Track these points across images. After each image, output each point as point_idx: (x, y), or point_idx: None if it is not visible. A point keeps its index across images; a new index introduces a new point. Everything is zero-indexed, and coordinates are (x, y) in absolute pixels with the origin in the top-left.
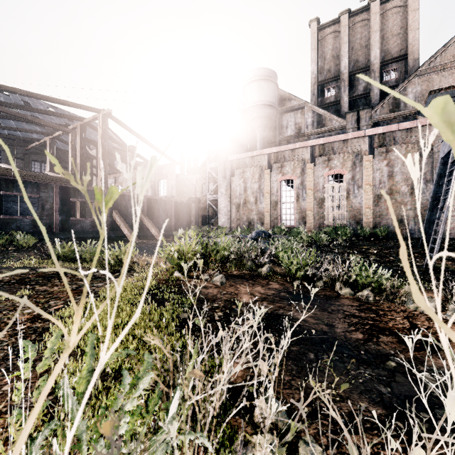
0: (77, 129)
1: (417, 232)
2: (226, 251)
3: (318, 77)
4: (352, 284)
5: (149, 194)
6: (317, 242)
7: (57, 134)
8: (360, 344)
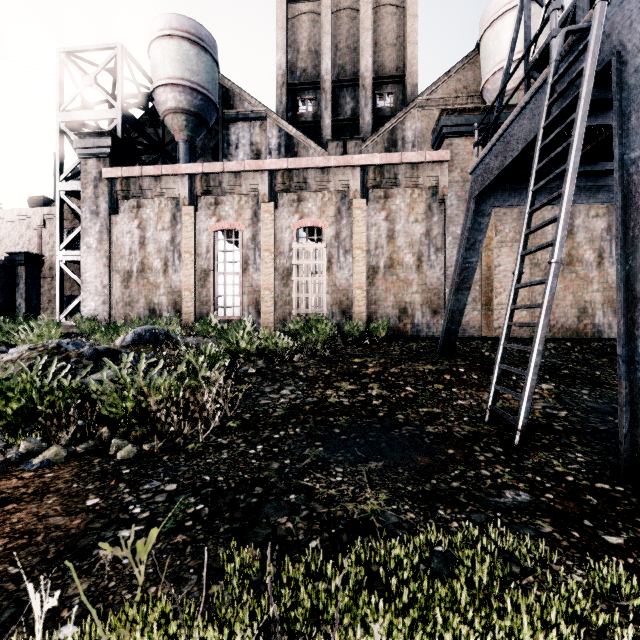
0: None
1: (426, 329)
2: None
3: (288, 77)
4: None
5: None
6: (271, 351)
7: None
8: None
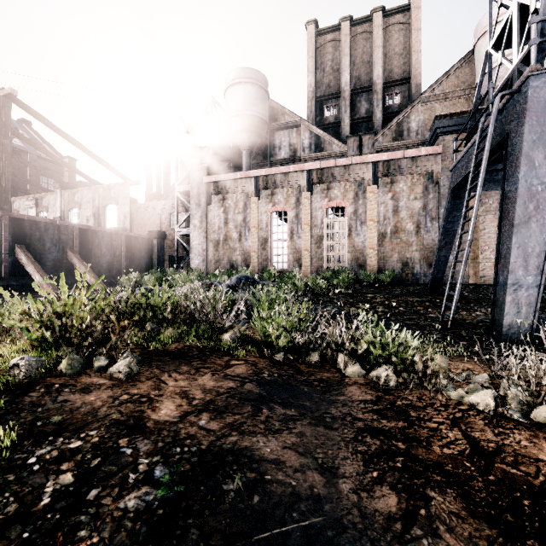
0: None
1: (423, 277)
2: (167, 307)
3: (316, 92)
4: (363, 355)
5: (91, 225)
6: (314, 289)
7: None
8: (397, 539)
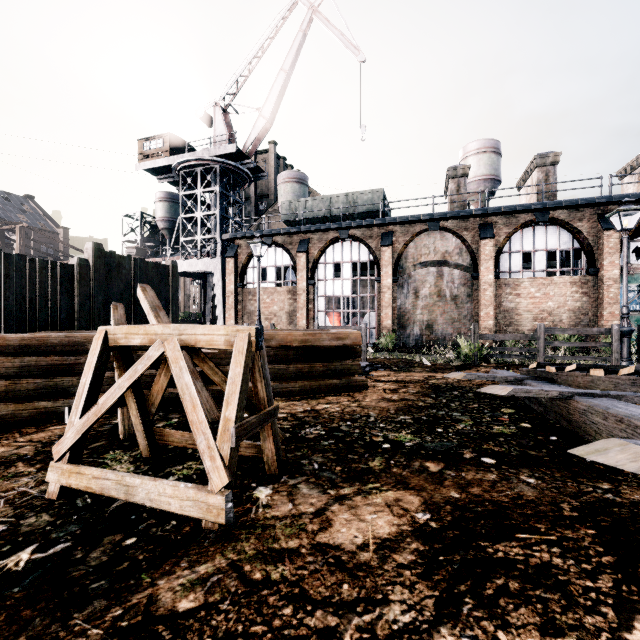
0: None
1: None
2: None
3: None
4: None
5: None
6: None
7: None
8: None
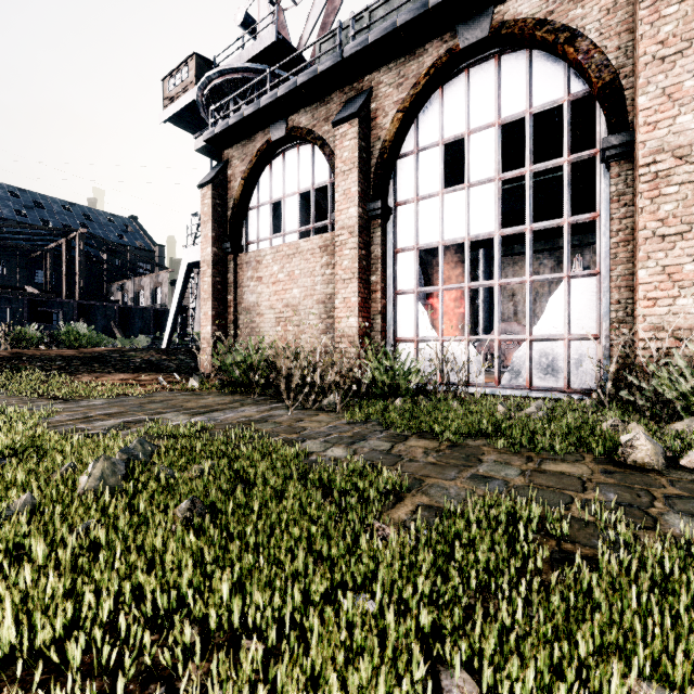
0: (63, 244)
1: None
2: None
3: None
4: None
5: (149, 302)
6: None
7: (50, 246)
8: None
